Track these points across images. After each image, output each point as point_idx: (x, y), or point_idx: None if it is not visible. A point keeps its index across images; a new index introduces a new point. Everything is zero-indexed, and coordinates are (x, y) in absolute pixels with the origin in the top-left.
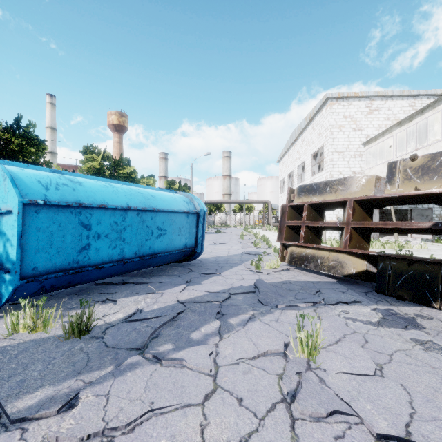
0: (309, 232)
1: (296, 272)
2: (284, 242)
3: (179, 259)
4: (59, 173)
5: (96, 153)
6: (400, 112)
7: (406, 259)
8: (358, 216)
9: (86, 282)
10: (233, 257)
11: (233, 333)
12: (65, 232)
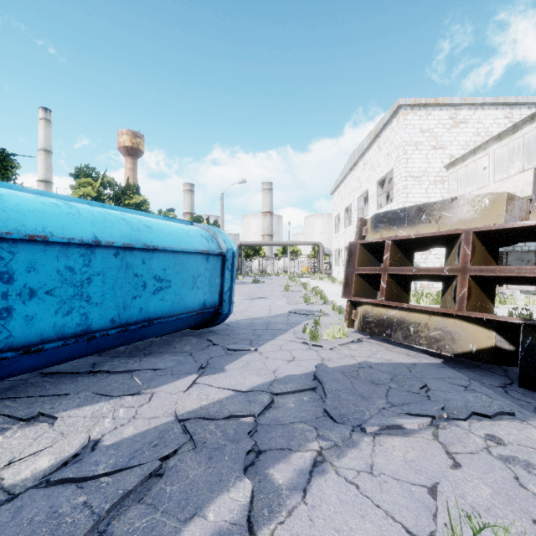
0: (392, 283)
1: (373, 345)
2: (354, 299)
3: (195, 324)
4: None
5: (93, 177)
6: (494, 125)
7: None
8: (479, 258)
9: (15, 376)
10: (276, 318)
11: (282, 524)
12: None
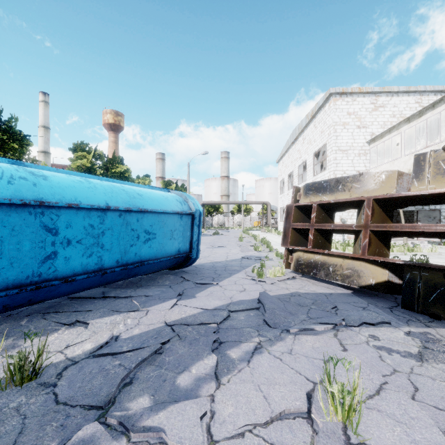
0: (318, 236)
1: (304, 281)
2: (290, 247)
3: (172, 266)
4: (20, 165)
5: (87, 151)
6: (406, 109)
7: (440, 269)
8: (377, 218)
9: (55, 298)
10: (232, 262)
11: (235, 376)
12: (22, 238)
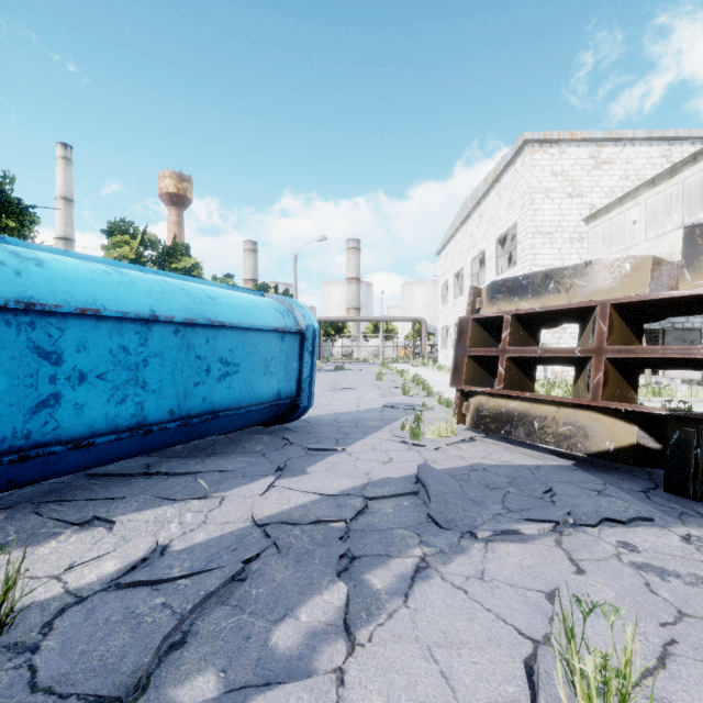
0: (513, 368)
1: (489, 444)
2: (465, 388)
3: (267, 419)
4: None
5: (130, 234)
6: (647, 166)
7: None
8: (617, 336)
9: (60, 476)
10: (366, 414)
11: (382, 626)
12: None
